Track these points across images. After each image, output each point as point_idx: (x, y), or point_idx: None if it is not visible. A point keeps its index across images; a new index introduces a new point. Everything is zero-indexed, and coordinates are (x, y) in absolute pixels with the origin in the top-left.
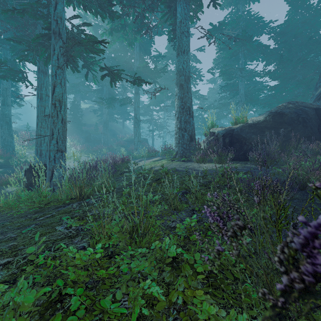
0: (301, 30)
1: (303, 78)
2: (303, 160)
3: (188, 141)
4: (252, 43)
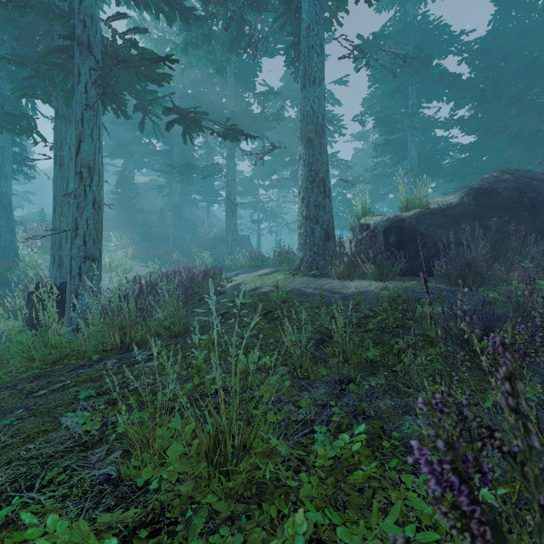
0: (517, 47)
1: (519, 130)
2: (537, 276)
3: (321, 241)
4: (432, 70)
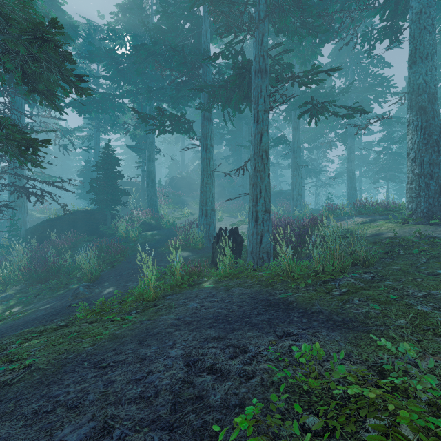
0: None
1: None
2: None
3: (436, 193)
4: None
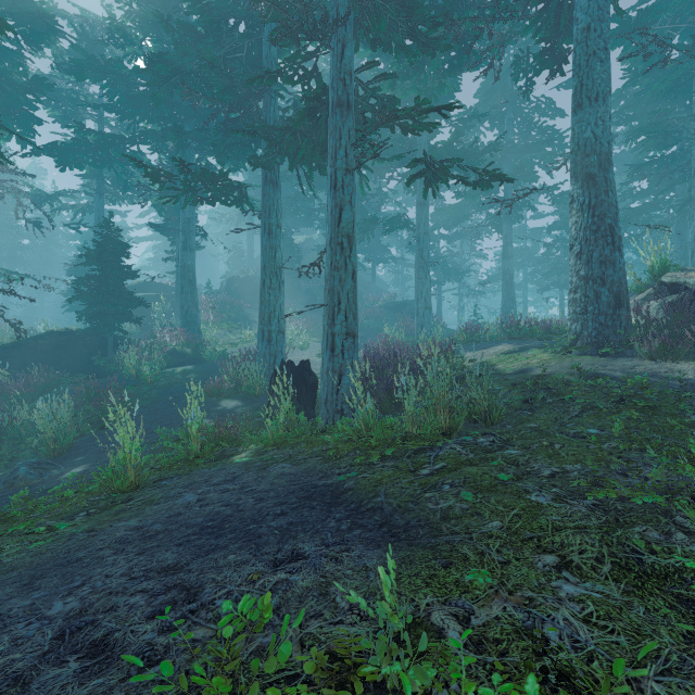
0: None
1: None
2: None
3: (610, 308)
4: None
